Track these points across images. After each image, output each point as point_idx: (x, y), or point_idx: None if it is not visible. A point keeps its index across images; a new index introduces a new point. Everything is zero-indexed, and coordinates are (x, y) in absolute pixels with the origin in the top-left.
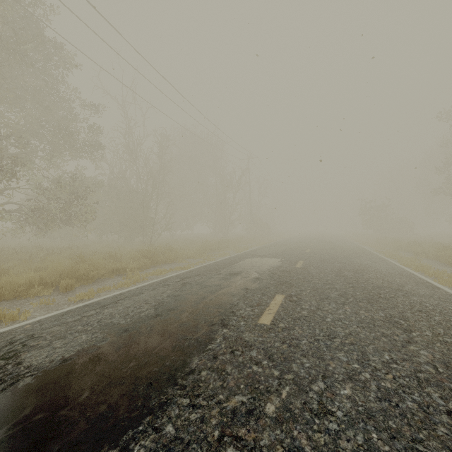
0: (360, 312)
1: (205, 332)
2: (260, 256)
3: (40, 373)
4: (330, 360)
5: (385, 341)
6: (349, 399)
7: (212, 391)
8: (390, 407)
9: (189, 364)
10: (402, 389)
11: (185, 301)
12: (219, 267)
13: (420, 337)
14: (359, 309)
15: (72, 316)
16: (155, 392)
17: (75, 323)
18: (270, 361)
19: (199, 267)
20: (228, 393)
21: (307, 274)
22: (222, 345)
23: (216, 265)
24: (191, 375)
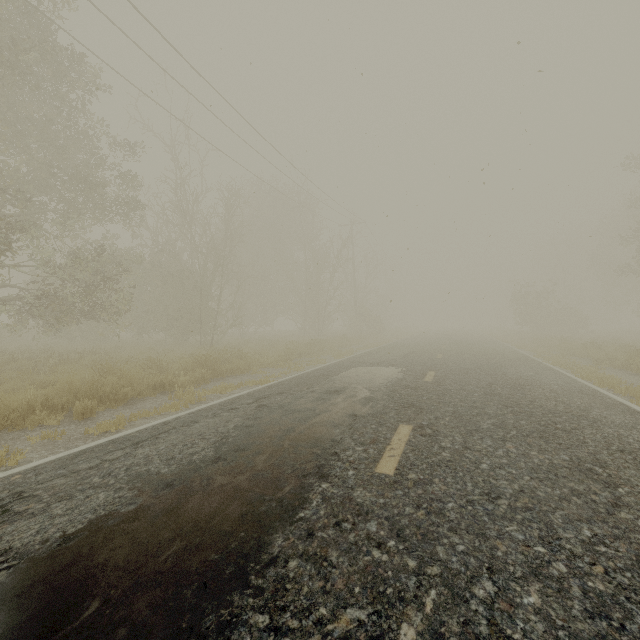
0: (531, 453)
1: (293, 488)
2: (370, 364)
3: (23, 564)
4: (497, 539)
5: (578, 503)
6: (539, 614)
7: (308, 600)
8: (611, 631)
9: (268, 547)
10: (624, 594)
11: (261, 435)
12: (312, 381)
13: (632, 496)
14: (528, 449)
15: (87, 459)
16: (210, 601)
17: (90, 473)
18: (399, 540)
19: (282, 381)
20: (334, 602)
21: (443, 392)
22: (320, 511)
23: (307, 378)
24: (271, 568)
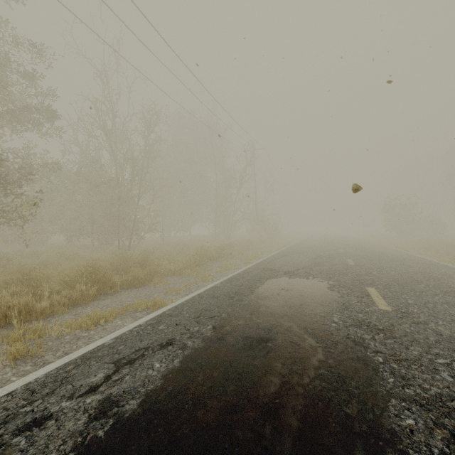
0: None
1: None
2: (286, 274)
3: None
4: None
5: None
6: None
7: None
8: None
9: None
10: None
11: None
12: (220, 306)
13: None
14: None
15: None
16: None
17: None
18: None
19: (180, 304)
20: None
21: (449, 346)
22: None
23: (214, 300)
24: None
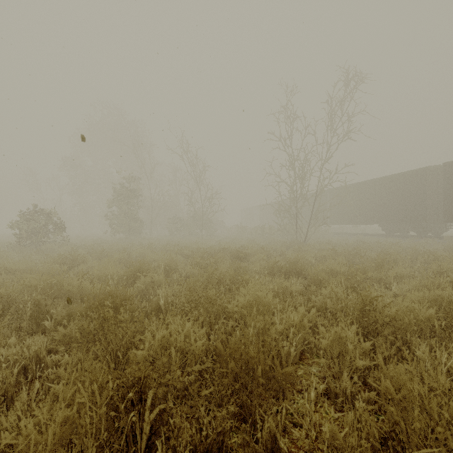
0: None
1: None
2: None
3: None
4: None
5: None
6: None
7: None
8: None
9: None
10: None
11: None
12: None
13: None
14: None
15: None
16: None
17: None
18: None
19: None
20: None
21: None
22: None
23: None
24: None
